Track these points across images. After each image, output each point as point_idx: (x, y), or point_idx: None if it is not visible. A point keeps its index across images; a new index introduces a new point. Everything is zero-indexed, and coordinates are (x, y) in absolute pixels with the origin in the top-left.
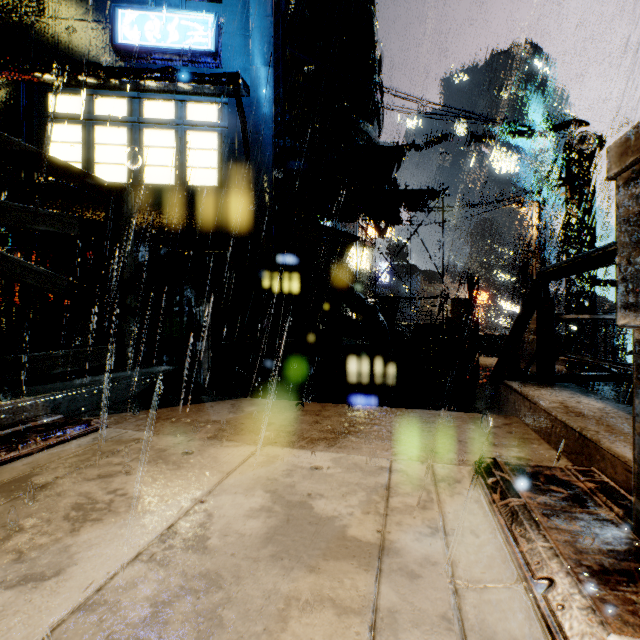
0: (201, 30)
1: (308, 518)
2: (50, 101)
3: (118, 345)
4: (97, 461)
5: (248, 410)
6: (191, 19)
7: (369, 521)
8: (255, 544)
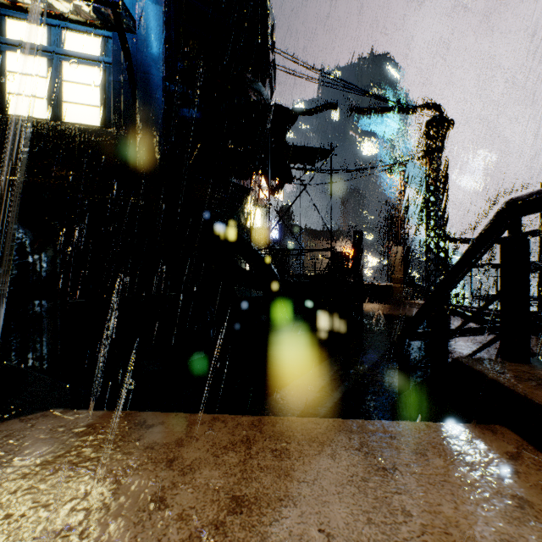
0: None
1: None
2: None
3: None
4: None
5: (23, 459)
6: None
7: None
8: None
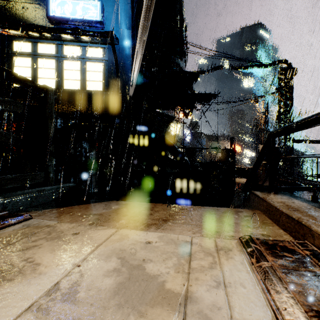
0: (94, 10)
1: (142, 276)
2: (14, 45)
3: (45, 172)
4: (21, 239)
5: (114, 207)
6: (88, 4)
7: (179, 278)
8: (107, 296)
